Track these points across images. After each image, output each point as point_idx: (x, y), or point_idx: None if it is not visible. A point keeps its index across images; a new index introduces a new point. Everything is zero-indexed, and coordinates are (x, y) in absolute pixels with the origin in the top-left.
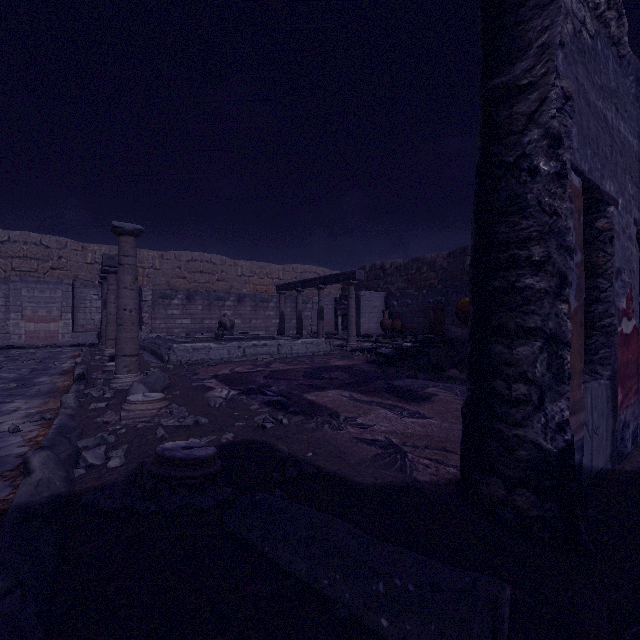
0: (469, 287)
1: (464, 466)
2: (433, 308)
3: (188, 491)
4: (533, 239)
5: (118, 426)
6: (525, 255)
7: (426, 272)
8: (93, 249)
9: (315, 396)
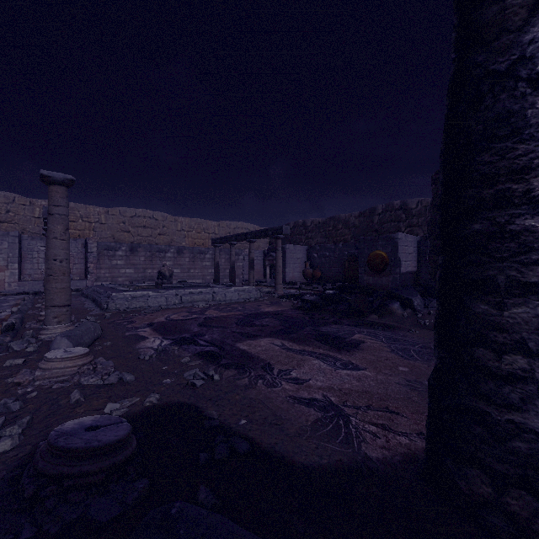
0: (438, 232)
1: (431, 449)
2: (348, 259)
3: (85, 494)
4: (533, 168)
5: (30, 388)
6: (520, 190)
7: (341, 229)
8: (41, 204)
9: (247, 345)
